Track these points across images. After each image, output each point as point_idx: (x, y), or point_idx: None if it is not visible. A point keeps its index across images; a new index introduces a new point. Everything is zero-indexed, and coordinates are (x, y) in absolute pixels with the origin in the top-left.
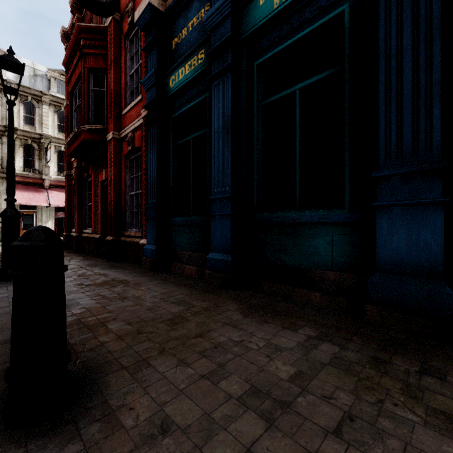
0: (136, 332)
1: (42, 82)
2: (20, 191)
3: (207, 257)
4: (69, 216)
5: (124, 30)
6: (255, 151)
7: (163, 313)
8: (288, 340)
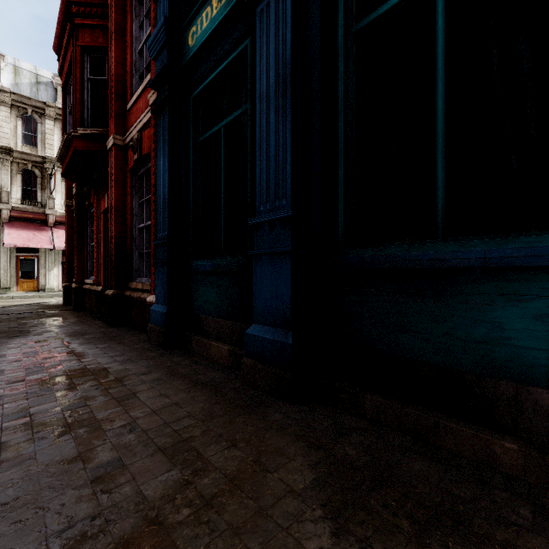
0: None
1: (46, 91)
2: (16, 229)
3: (247, 334)
4: (69, 261)
5: None
6: (340, 124)
7: (119, 501)
8: None
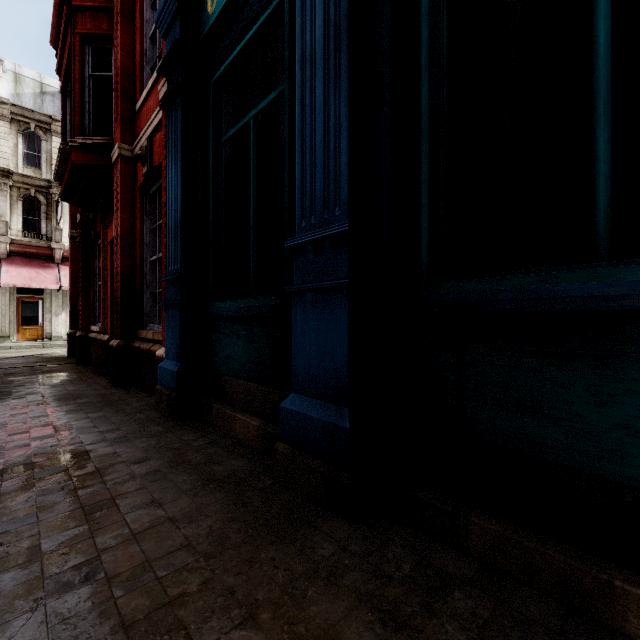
0: None
1: (53, 103)
2: (16, 266)
3: (282, 408)
4: (75, 304)
5: None
6: (423, 88)
7: None
8: None
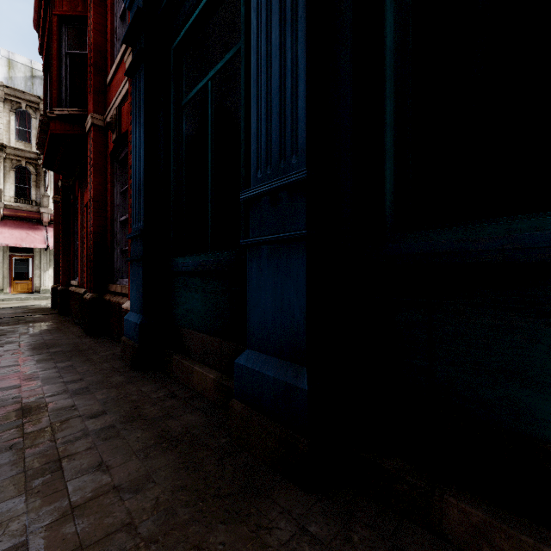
0: None
1: (41, 86)
2: (9, 228)
3: (237, 364)
4: (58, 261)
5: None
6: (388, 23)
7: None
8: None
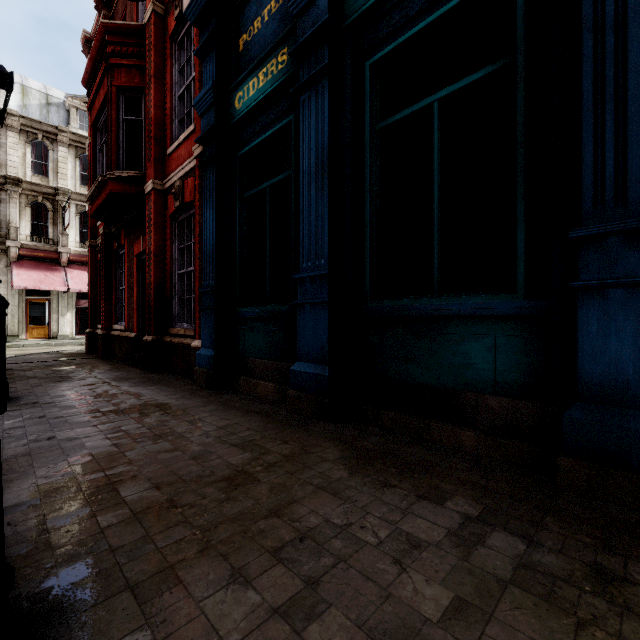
0: (165, 504)
1: (58, 114)
2: (26, 270)
3: (292, 370)
4: (93, 306)
5: (169, 28)
6: (366, 202)
7: (216, 465)
8: (430, 525)
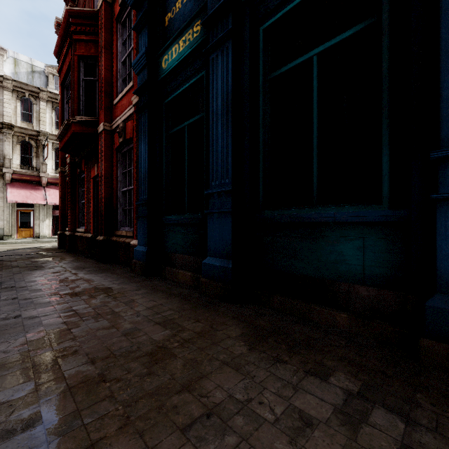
0: (96, 378)
1: (39, 78)
2: (16, 189)
3: (203, 263)
4: (63, 215)
5: (115, 12)
6: (260, 134)
7: (142, 341)
8: (318, 401)
